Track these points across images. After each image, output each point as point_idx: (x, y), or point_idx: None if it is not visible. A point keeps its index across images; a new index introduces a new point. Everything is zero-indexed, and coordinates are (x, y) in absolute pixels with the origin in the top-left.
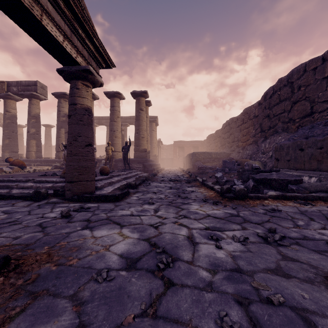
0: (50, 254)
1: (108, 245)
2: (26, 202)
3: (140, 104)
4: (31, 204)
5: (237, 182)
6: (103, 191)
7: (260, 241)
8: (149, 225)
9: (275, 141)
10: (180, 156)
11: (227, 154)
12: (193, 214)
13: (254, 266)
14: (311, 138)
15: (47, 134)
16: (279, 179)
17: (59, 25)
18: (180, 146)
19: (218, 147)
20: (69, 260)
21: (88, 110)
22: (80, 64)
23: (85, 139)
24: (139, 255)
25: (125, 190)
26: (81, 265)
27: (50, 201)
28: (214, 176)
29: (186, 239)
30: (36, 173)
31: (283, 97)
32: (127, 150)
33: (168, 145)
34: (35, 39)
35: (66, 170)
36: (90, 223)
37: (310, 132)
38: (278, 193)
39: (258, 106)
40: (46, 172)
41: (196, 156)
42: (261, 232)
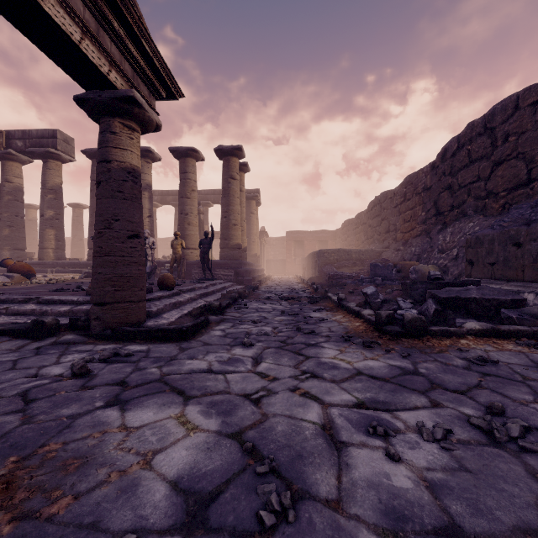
0: (13, 483)
1: (152, 452)
2: (17, 341)
3: (230, 169)
4: (24, 346)
5: (403, 303)
6: (161, 321)
7: (478, 439)
8: (242, 396)
9: (463, 231)
10: (297, 256)
11: (377, 252)
12: (329, 369)
13: (489, 518)
14: (537, 223)
15: (76, 220)
16: (482, 298)
17: (72, 7)
18: (297, 239)
19: (360, 242)
20: (53, 499)
21: (133, 172)
22: (116, 86)
23: (128, 226)
24: (217, 482)
25: (200, 318)
26: (75, 518)
27: (61, 340)
28: (357, 290)
29: (320, 432)
30: (50, 286)
31: (477, 154)
32: (208, 246)
33: (277, 238)
34: (26, 33)
35: (92, 283)
36: (126, 389)
37: (535, 213)
38: (484, 325)
39: (430, 172)
40: (67, 285)
41: (325, 256)
42: (474, 414)
